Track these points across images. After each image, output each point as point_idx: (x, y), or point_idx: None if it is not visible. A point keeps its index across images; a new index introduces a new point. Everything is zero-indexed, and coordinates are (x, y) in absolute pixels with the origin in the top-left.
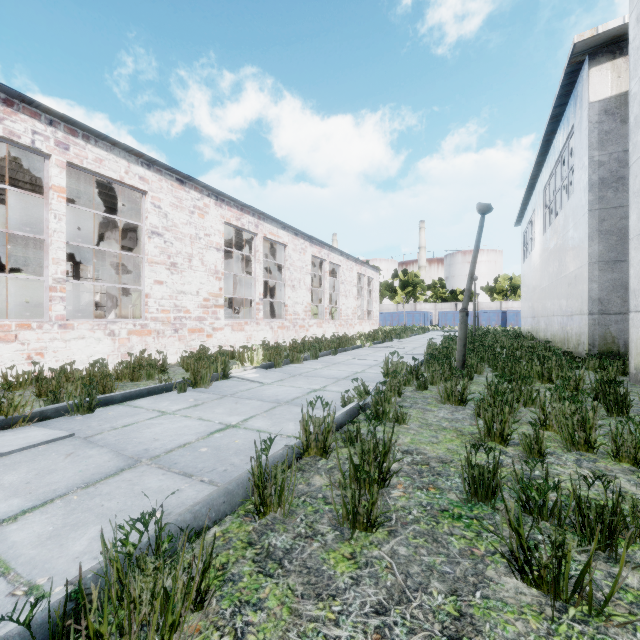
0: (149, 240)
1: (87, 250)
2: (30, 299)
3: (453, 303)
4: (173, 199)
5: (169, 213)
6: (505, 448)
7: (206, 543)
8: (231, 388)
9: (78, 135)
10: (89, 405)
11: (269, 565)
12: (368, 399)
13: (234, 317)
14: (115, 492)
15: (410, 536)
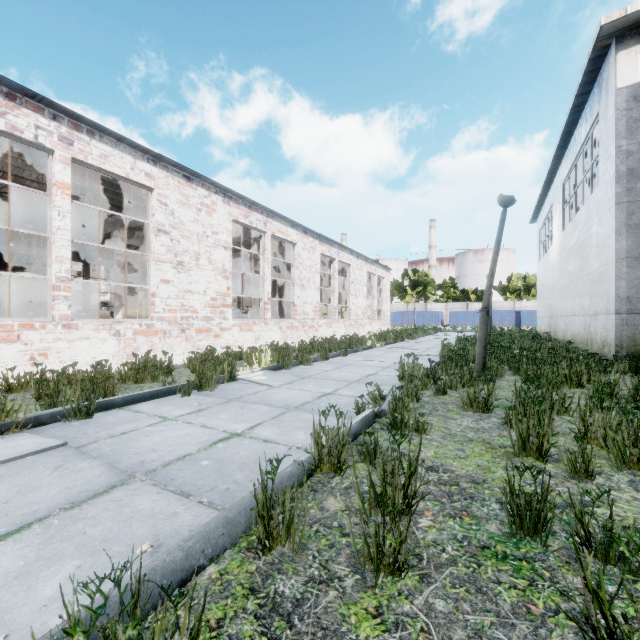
0: (155, 238)
1: (97, 250)
2: (34, 298)
3: (465, 303)
4: (180, 196)
5: (176, 210)
6: (544, 465)
7: (200, 588)
8: (238, 391)
9: (82, 130)
10: (87, 410)
11: (275, 623)
12: (384, 405)
13: (242, 317)
14: (101, 515)
15: (447, 584)
